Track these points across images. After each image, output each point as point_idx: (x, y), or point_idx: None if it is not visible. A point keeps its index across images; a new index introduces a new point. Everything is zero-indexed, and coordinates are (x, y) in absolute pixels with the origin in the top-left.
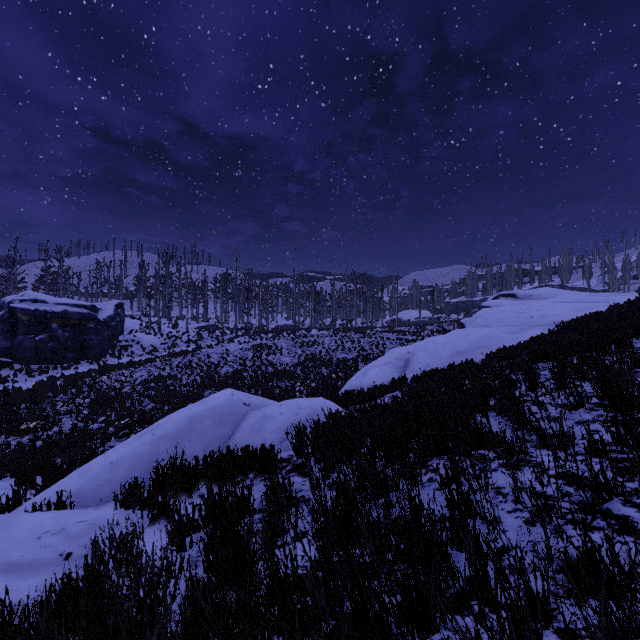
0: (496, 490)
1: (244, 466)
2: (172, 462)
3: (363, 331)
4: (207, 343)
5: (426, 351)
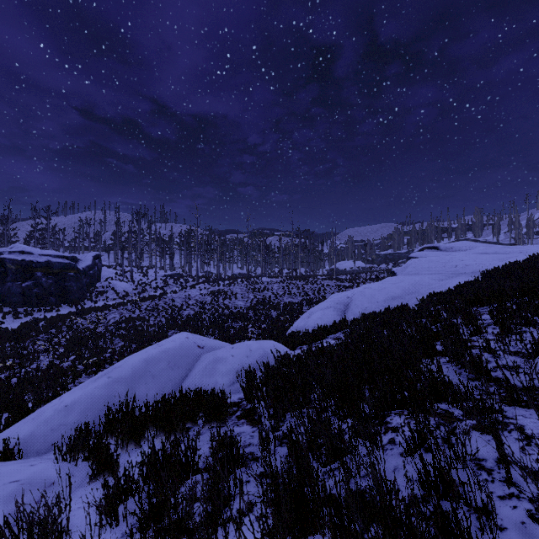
0: (476, 463)
1: (194, 412)
2: (123, 407)
3: (306, 279)
4: (172, 289)
5: (364, 296)
